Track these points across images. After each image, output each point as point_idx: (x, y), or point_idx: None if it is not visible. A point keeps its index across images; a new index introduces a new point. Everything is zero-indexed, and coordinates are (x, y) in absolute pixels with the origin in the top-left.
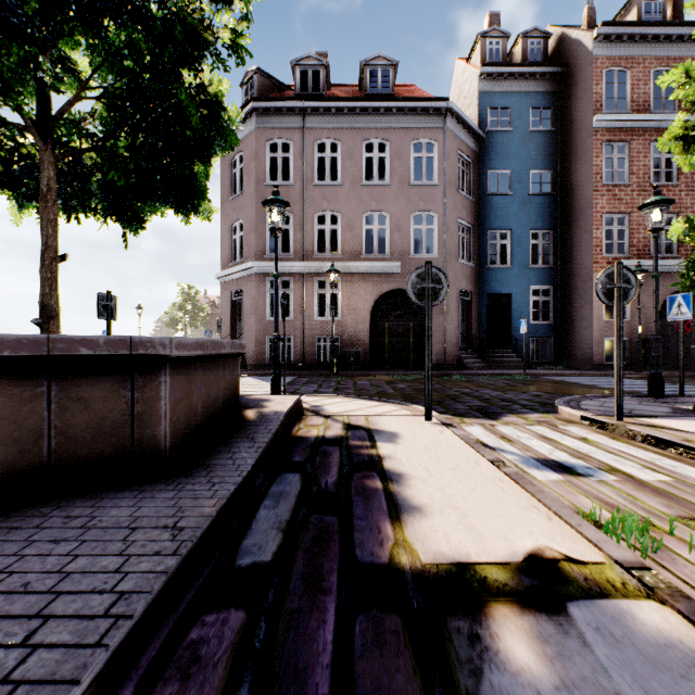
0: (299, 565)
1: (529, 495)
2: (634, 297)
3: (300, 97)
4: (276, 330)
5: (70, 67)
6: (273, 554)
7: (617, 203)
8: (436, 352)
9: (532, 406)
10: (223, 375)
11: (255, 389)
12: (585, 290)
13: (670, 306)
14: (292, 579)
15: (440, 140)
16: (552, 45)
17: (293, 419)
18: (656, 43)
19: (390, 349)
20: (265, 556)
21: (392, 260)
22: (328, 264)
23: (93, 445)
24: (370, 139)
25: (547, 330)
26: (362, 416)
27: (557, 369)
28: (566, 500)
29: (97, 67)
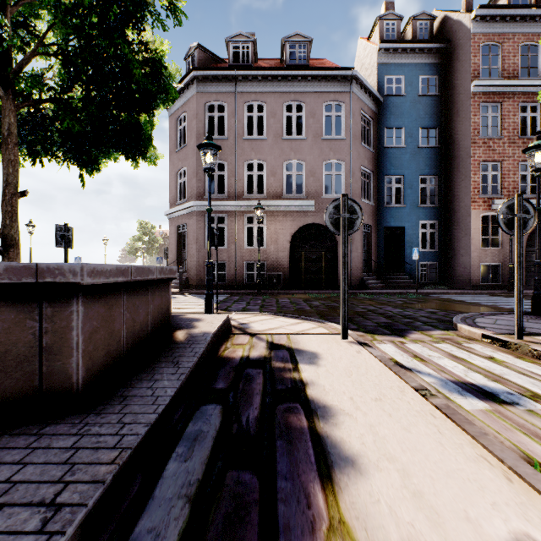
0: None
1: (470, 439)
2: (533, 226)
3: (232, 67)
4: (209, 257)
5: (35, 33)
6: None
7: (491, 153)
8: None
9: (432, 323)
10: (151, 299)
11: (194, 306)
12: (465, 224)
13: None
14: None
15: (346, 102)
16: (437, 26)
17: (221, 338)
18: (523, 23)
19: (306, 272)
20: None
21: (307, 199)
22: (255, 203)
23: None
24: (290, 101)
25: (433, 257)
26: (284, 334)
27: (442, 289)
28: (504, 438)
29: (50, 26)
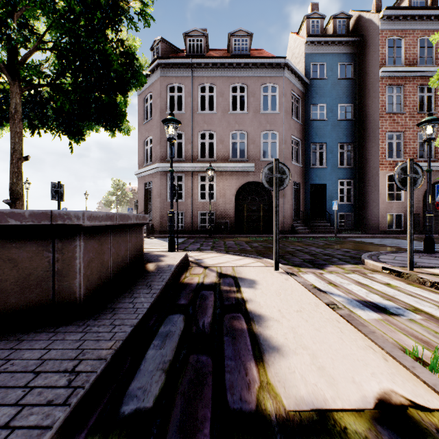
0: (176, 412)
1: (363, 335)
2: (421, 183)
3: (189, 56)
4: (171, 207)
5: (34, 32)
6: (154, 399)
7: (395, 125)
8: None
9: (345, 259)
10: (130, 239)
11: (158, 247)
12: (375, 182)
13: (438, 191)
14: (169, 430)
15: (280, 84)
16: (352, 23)
17: (182, 270)
18: (421, 21)
19: (247, 220)
20: (147, 401)
21: (249, 162)
22: (207, 165)
23: (21, 295)
24: (235, 84)
25: (350, 208)
26: (230, 267)
27: (356, 233)
28: (389, 337)
29: (48, 27)
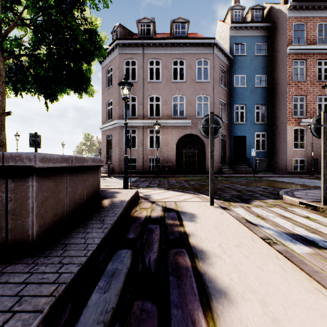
0: None
1: (306, 275)
2: None
3: (140, 37)
4: (125, 153)
5: (17, 14)
6: None
7: (299, 90)
8: (208, 165)
9: (266, 195)
10: (87, 179)
11: (116, 184)
12: (283, 134)
13: None
14: None
15: (210, 59)
16: (266, 13)
17: (132, 204)
18: (319, 10)
19: (185, 164)
20: None
21: (187, 119)
22: (154, 121)
23: None
24: (176, 59)
25: (264, 154)
26: (173, 202)
27: (269, 174)
28: None
29: (25, 7)
